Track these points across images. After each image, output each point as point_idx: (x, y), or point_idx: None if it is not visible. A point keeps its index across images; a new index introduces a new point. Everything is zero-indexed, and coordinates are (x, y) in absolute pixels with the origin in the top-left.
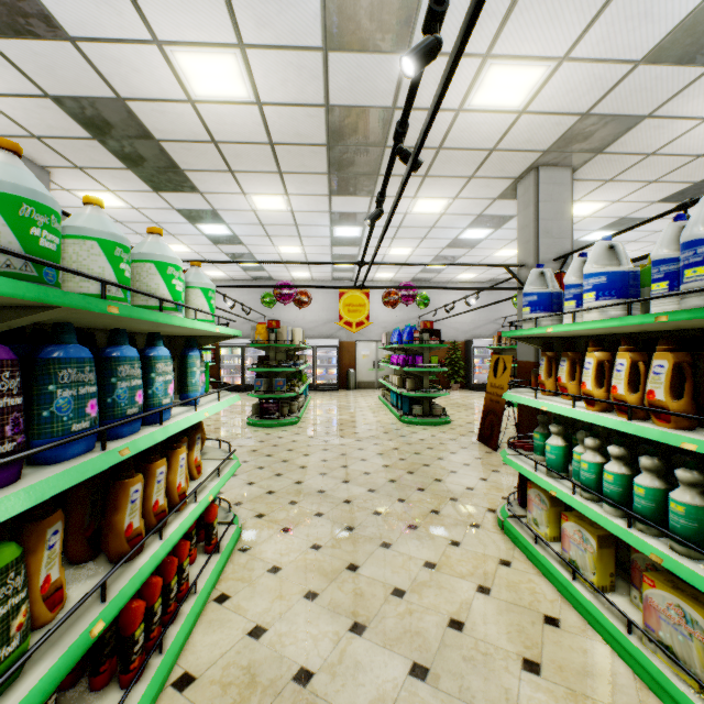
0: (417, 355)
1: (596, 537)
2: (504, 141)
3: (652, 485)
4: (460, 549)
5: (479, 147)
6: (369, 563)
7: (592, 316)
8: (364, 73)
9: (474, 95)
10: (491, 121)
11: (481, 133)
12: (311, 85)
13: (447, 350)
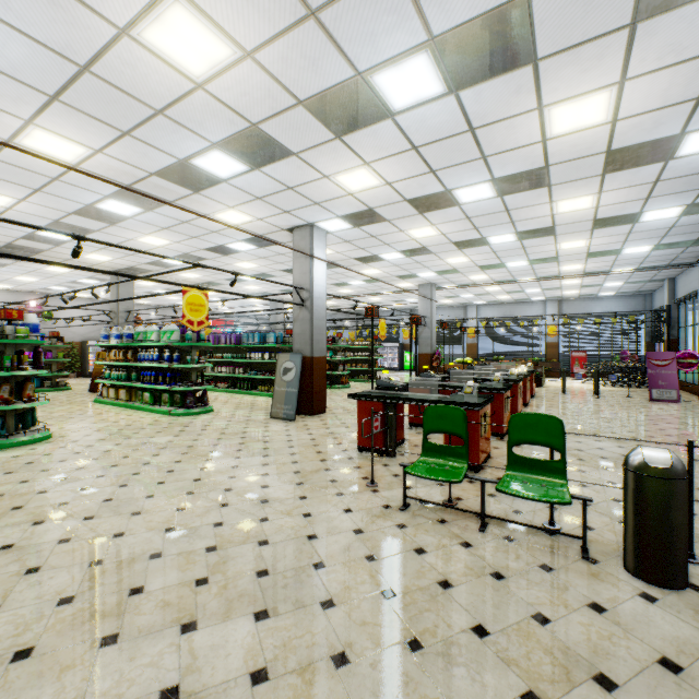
0: (48, 352)
1: (115, 389)
2: (101, 264)
3: (122, 373)
4: (80, 406)
5: (89, 263)
6: (49, 410)
7: (114, 342)
8: (36, 244)
9: (86, 256)
10: (94, 260)
11: (90, 261)
12: (6, 240)
13: (65, 348)
